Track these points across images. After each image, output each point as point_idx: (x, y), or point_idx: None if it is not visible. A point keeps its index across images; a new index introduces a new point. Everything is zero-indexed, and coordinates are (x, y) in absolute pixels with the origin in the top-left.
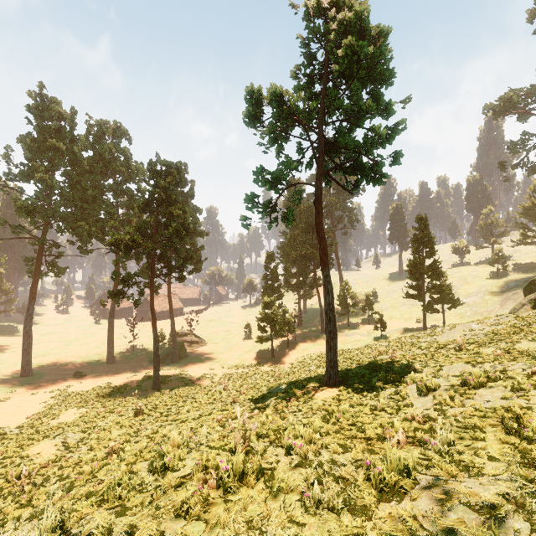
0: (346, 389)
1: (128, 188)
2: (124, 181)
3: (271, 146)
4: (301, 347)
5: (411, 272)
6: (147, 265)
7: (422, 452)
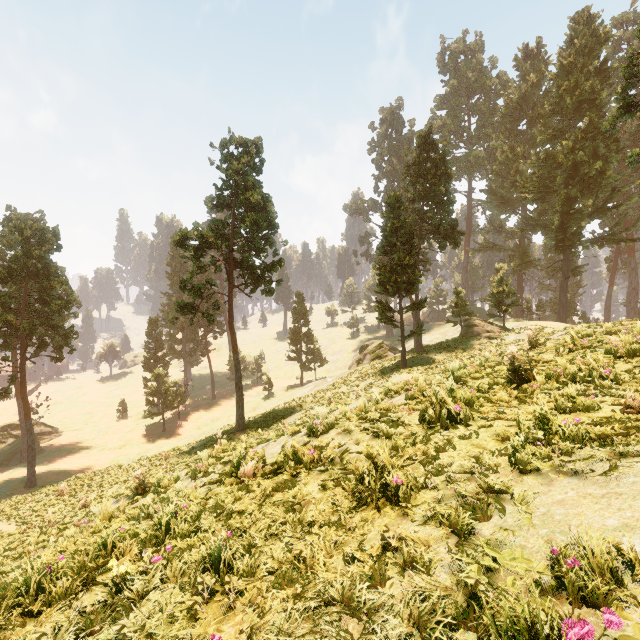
0: (251, 430)
1: None
2: None
3: (194, 262)
4: (194, 417)
5: (292, 339)
6: (5, 344)
7: None
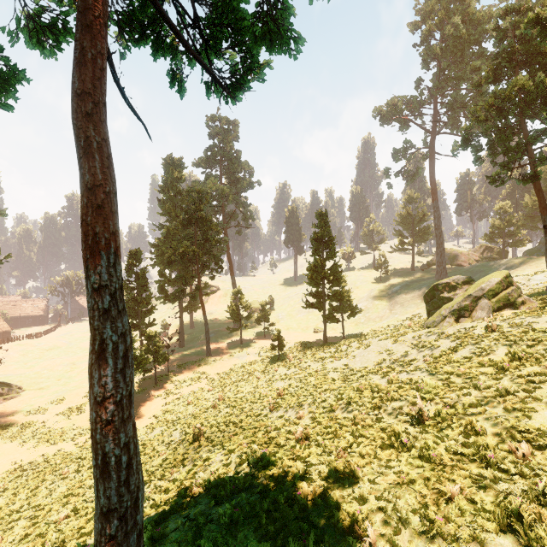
0: None
1: None
2: None
3: None
4: (175, 384)
5: (312, 277)
6: None
7: None
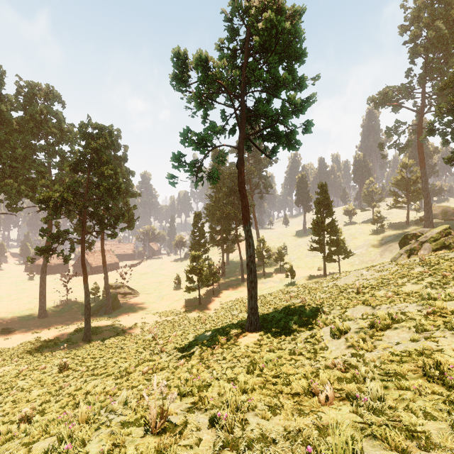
0: (266, 334)
1: (60, 149)
2: (56, 142)
3: (197, 109)
4: (225, 295)
5: (315, 229)
6: (79, 222)
7: (354, 410)
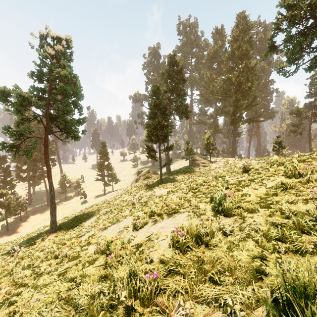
0: (60, 231)
1: None
2: None
3: (16, 114)
4: (32, 219)
5: (99, 168)
6: None
7: None
